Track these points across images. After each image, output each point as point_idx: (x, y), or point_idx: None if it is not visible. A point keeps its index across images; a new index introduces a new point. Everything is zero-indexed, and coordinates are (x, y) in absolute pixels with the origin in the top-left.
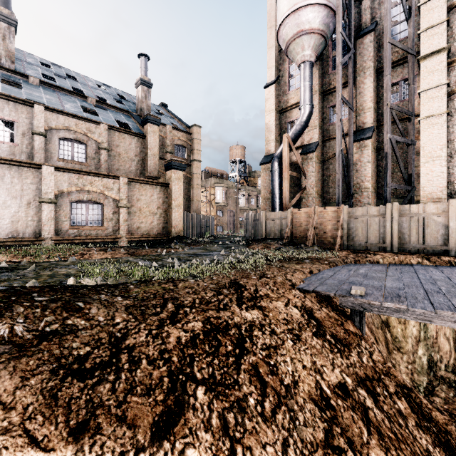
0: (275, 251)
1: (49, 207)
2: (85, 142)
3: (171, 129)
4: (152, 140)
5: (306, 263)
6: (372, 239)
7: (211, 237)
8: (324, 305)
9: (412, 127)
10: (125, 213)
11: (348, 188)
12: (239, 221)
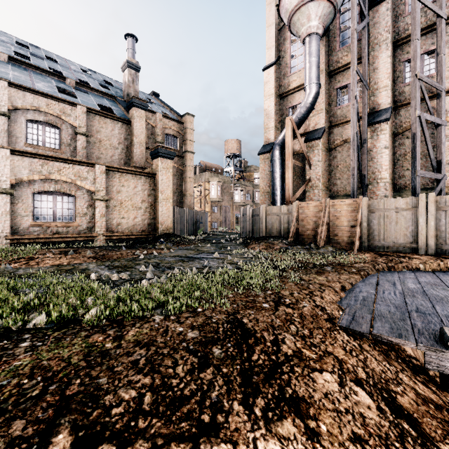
0: (280, 252)
1: (3, 199)
2: (59, 126)
3: (161, 117)
4: (138, 126)
5: (329, 272)
6: (399, 237)
7: (204, 234)
8: (395, 362)
9: (442, 105)
10: (102, 207)
11: (362, 178)
12: (235, 217)
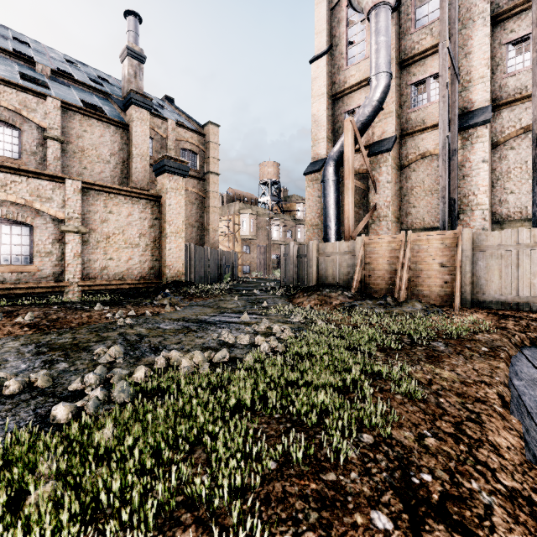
0: (343, 311)
1: None
2: (18, 126)
3: (175, 125)
4: (138, 132)
5: (448, 355)
6: (522, 288)
7: (233, 282)
8: None
9: None
10: (76, 242)
11: (450, 204)
12: (272, 259)
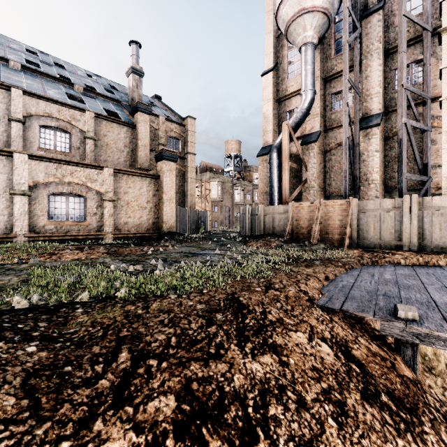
0: (276, 249)
1: (22, 200)
2: (69, 131)
3: (164, 120)
4: (142, 130)
5: (317, 265)
6: (386, 235)
7: (205, 233)
8: (358, 331)
9: (427, 112)
10: (110, 207)
11: (354, 180)
12: (235, 216)
